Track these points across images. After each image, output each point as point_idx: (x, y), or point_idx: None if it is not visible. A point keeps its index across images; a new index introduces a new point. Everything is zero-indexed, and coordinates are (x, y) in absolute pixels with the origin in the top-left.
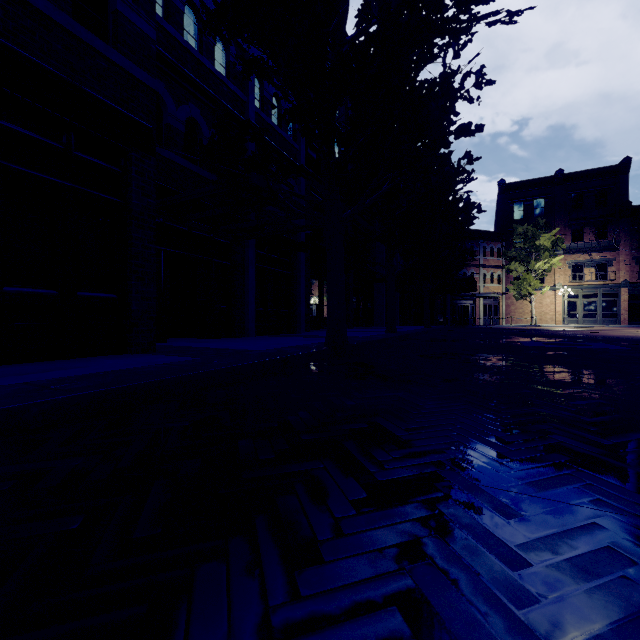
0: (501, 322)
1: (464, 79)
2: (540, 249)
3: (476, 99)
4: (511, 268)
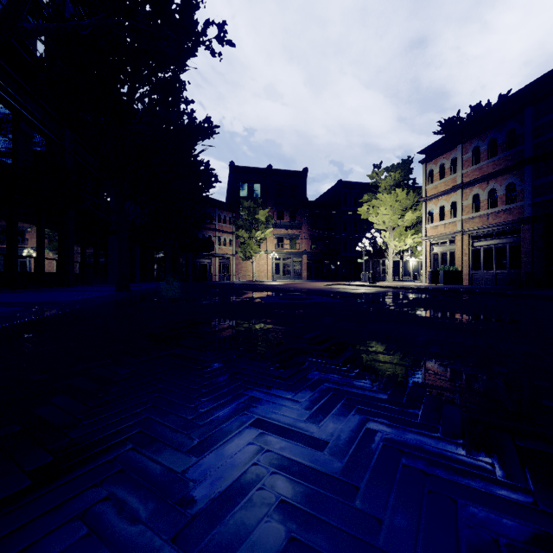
0: (232, 278)
1: (207, 25)
2: (259, 222)
3: (218, 54)
4: (239, 234)
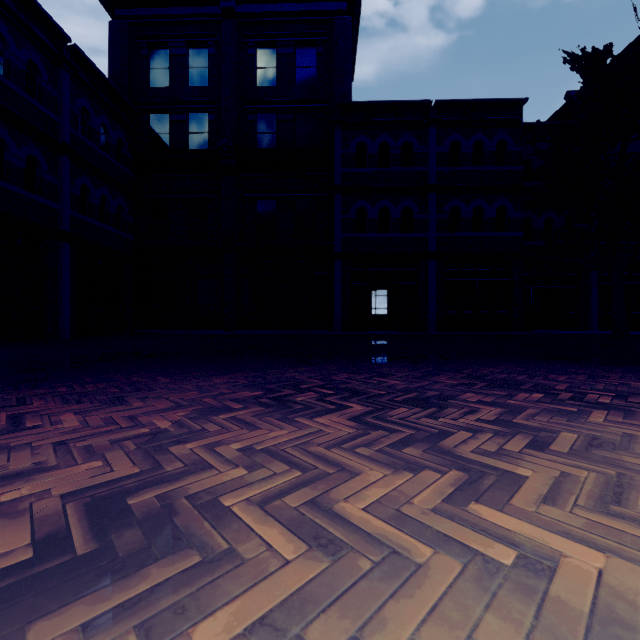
0: None
1: None
2: None
3: None
4: None
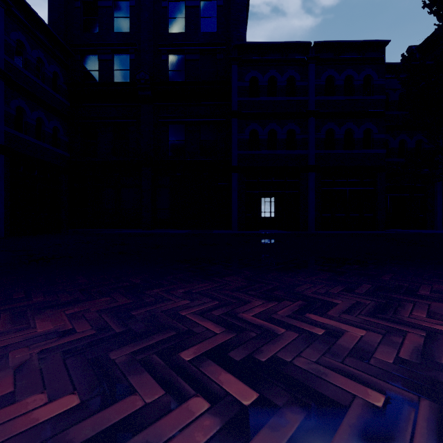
0: None
1: None
2: None
3: None
4: None
